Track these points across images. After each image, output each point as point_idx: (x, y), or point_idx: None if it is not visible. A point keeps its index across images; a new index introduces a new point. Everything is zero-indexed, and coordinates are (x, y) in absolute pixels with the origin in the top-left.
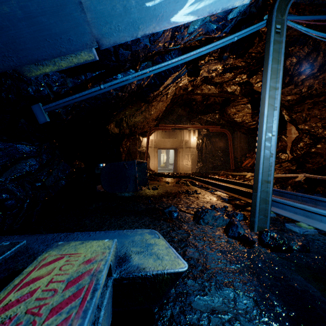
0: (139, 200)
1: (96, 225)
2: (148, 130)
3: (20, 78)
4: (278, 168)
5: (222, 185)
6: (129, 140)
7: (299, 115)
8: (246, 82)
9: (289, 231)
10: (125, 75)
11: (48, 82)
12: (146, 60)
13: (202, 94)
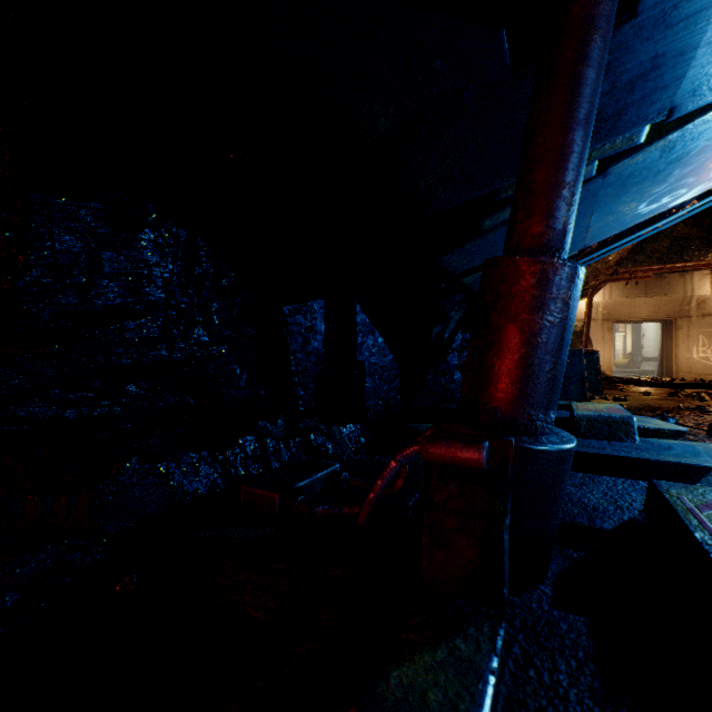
0: None
1: None
2: (590, 286)
3: None
4: None
5: None
6: None
7: None
8: None
9: None
10: None
11: None
12: None
13: None
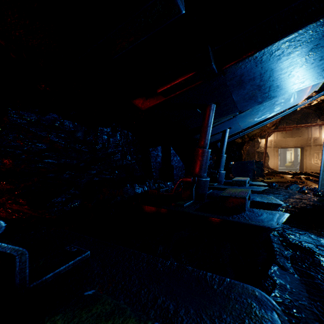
0: None
1: None
2: (266, 134)
3: None
4: None
5: None
6: (248, 144)
7: None
8: None
9: None
10: None
11: None
12: None
13: None
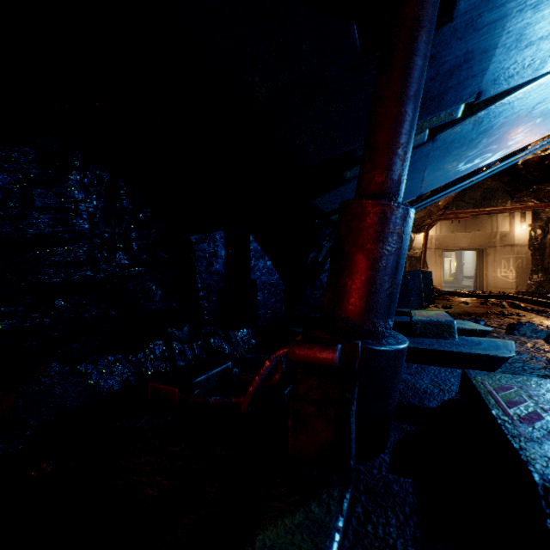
0: None
1: None
2: (426, 223)
3: None
4: None
5: None
6: None
7: None
8: None
9: None
10: None
11: None
12: None
13: None
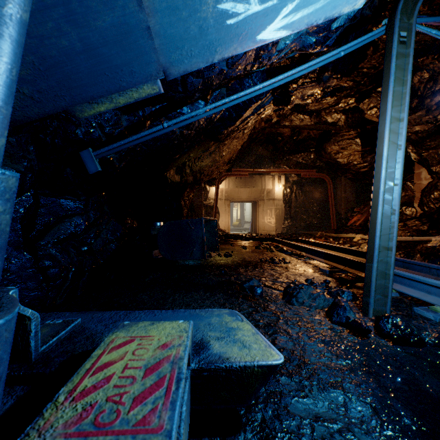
0: (208, 271)
1: (156, 302)
2: (217, 177)
3: (68, 118)
4: (401, 228)
5: (320, 252)
6: (193, 190)
7: (433, 152)
8: (354, 109)
9: (418, 317)
10: (192, 107)
11: (99, 121)
12: (219, 87)
13: (291, 126)
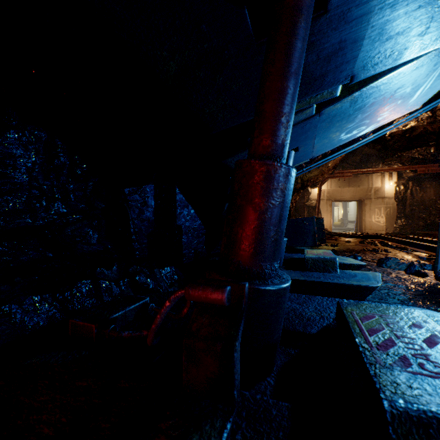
0: None
1: None
2: (320, 180)
3: None
4: None
5: (422, 244)
6: (298, 194)
7: None
8: None
9: None
10: None
11: None
12: None
13: None
